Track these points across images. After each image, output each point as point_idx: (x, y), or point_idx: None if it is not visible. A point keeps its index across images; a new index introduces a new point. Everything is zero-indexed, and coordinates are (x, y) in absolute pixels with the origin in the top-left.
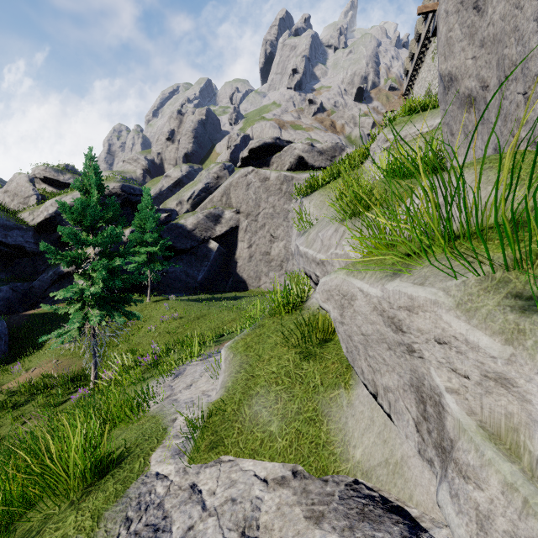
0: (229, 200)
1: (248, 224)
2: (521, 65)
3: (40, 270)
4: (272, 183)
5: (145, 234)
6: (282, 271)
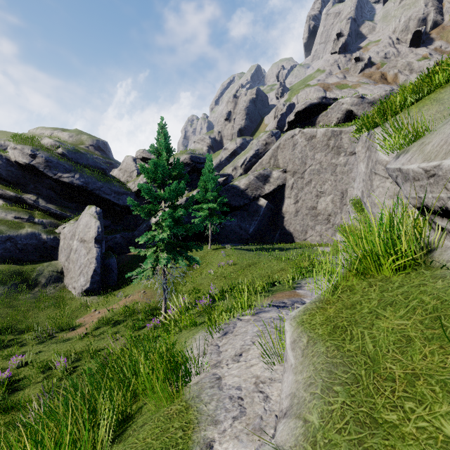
0: (276, 161)
1: (294, 181)
2: None
3: (139, 223)
4: (319, 140)
5: (207, 193)
6: (329, 224)
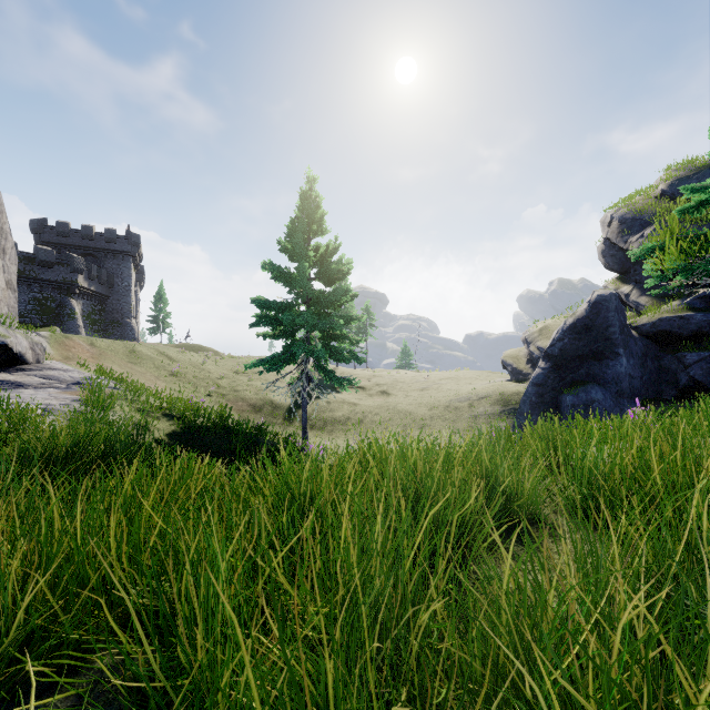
0: None
1: None
2: None
3: None
4: None
5: None
6: None
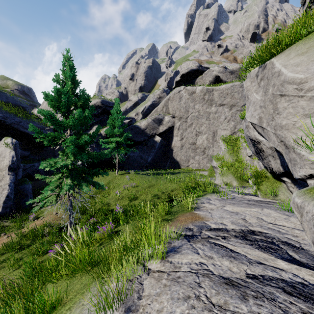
0: (167, 109)
1: (180, 124)
2: None
3: (56, 154)
4: (197, 95)
5: (114, 129)
6: (204, 155)
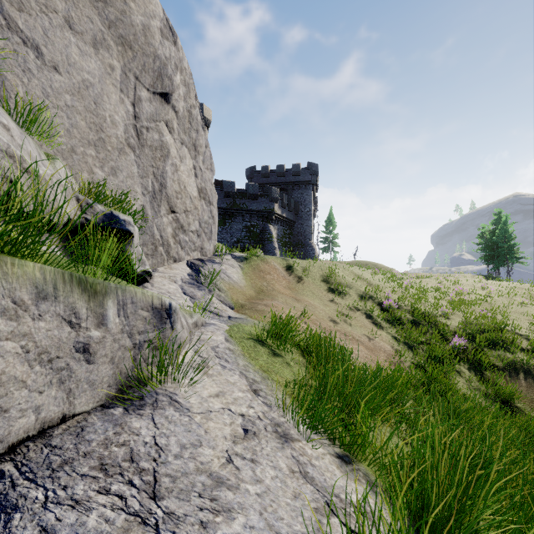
0: None
1: None
2: (33, 112)
3: None
4: None
5: None
6: None
